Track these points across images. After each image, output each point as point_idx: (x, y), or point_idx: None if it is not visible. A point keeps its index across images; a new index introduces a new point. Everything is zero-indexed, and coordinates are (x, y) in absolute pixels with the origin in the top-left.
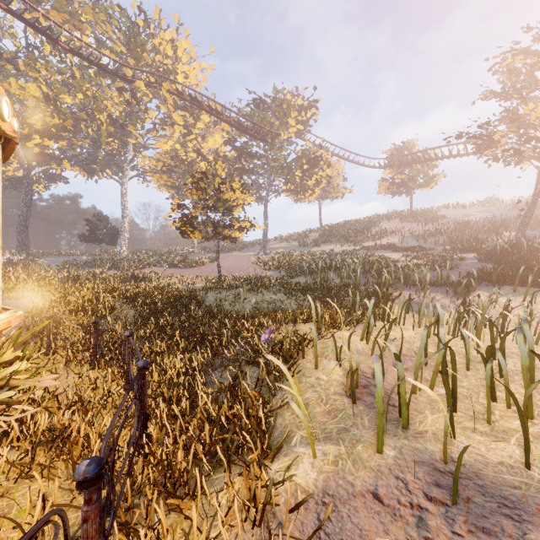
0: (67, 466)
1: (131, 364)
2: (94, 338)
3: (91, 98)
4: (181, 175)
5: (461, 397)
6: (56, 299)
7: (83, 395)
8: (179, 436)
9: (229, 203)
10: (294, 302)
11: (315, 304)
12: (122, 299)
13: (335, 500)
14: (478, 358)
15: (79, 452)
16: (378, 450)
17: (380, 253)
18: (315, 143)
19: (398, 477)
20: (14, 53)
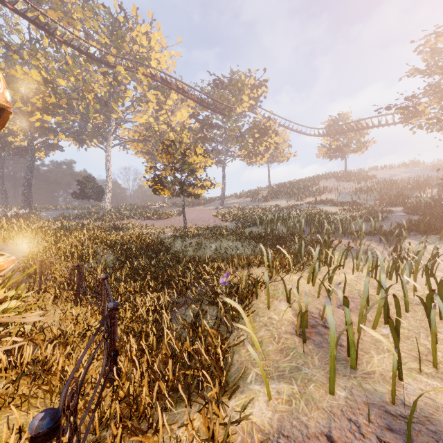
0: (45, 397)
1: (106, 303)
2: (77, 279)
3: (81, 81)
4: (154, 143)
5: (402, 338)
6: (48, 246)
7: (64, 329)
8: (146, 369)
9: (193, 166)
10: (248, 248)
11: (266, 250)
12: (104, 246)
13: (290, 442)
14: (415, 300)
15: (58, 382)
16: (329, 390)
17: (319, 207)
18: (264, 116)
19: (351, 419)
20: (20, 45)
